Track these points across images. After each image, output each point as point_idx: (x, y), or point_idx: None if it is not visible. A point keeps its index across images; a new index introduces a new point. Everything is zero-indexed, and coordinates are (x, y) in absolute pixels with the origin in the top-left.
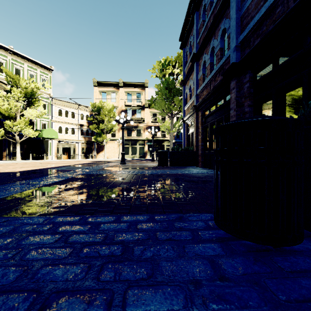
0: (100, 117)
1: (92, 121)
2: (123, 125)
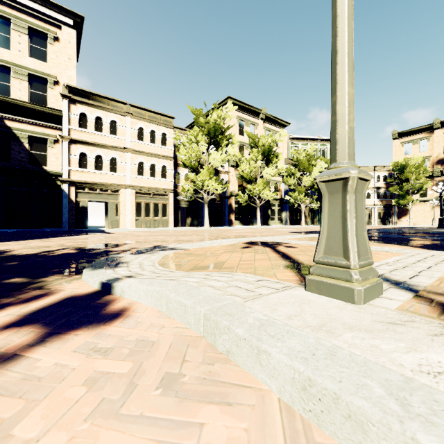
0: (403, 176)
1: (391, 182)
2: (440, 194)
